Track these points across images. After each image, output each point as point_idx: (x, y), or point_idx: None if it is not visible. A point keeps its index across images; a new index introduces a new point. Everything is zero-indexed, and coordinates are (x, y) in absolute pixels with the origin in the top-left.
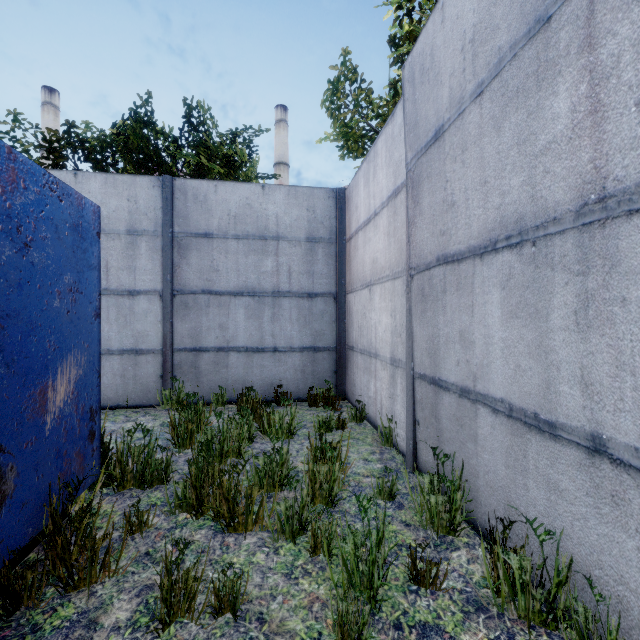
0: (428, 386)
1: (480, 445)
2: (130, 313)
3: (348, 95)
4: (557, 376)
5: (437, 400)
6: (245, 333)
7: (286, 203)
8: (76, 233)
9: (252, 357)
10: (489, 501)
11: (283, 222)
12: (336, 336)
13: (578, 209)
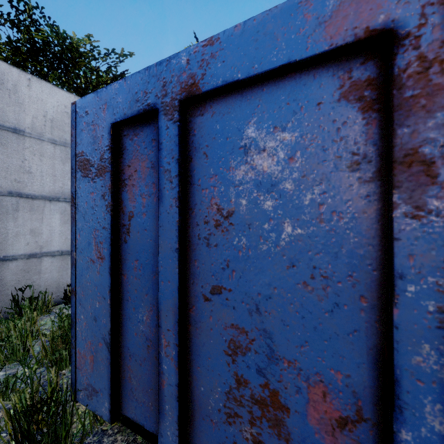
0: None
1: (44, 273)
2: None
3: None
4: None
5: (2, 269)
6: None
7: None
8: None
9: None
10: (48, 291)
11: None
12: None
13: None
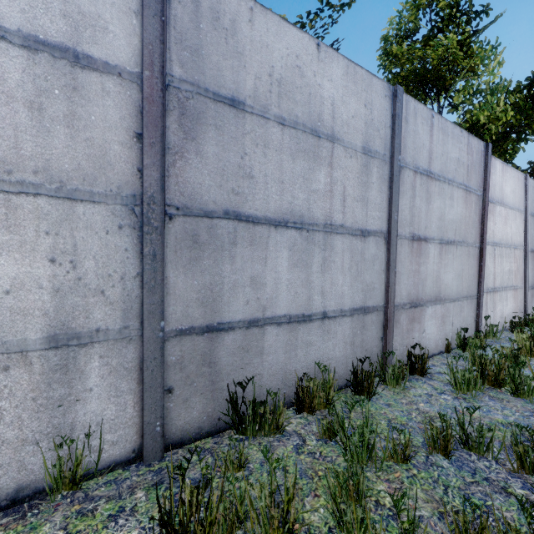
0: (199, 337)
1: (266, 353)
2: None
3: None
4: (314, 293)
5: (215, 345)
6: None
7: None
8: None
9: None
10: (271, 385)
11: None
12: None
13: (325, 224)
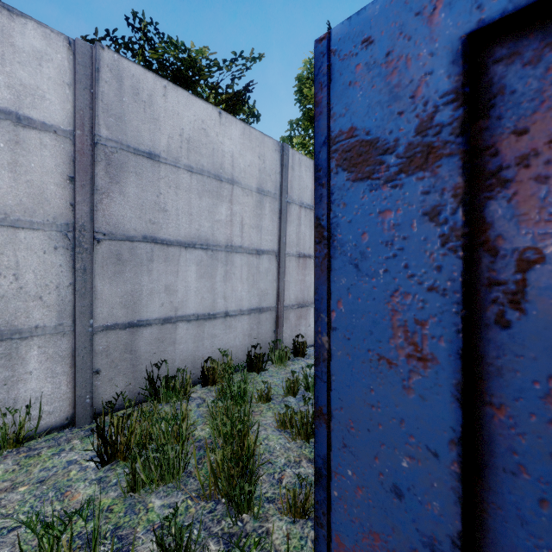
0: (122, 331)
1: (178, 343)
2: None
3: None
4: (218, 297)
5: (136, 337)
6: None
7: None
8: None
9: None
10: (183, 367)
11: None
12: None
13: (226, 246)
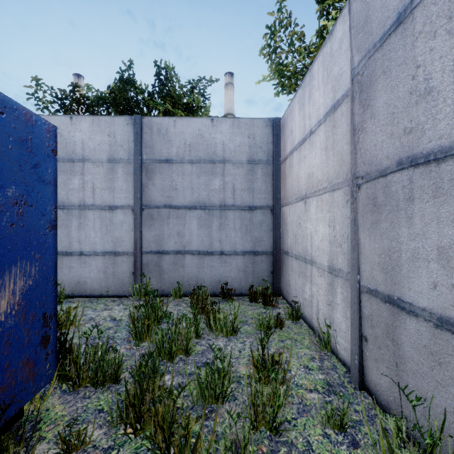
0: (381, 304)
1: None
2: (110, 223)
3: (282, 40)
4: None
5: (396, 322)
6: (198, 239)
7: (231, 132)
8: (24, 148)
9: (203, 259)
10: None
11: (228, 148)
12: (272, 242)
13: None
